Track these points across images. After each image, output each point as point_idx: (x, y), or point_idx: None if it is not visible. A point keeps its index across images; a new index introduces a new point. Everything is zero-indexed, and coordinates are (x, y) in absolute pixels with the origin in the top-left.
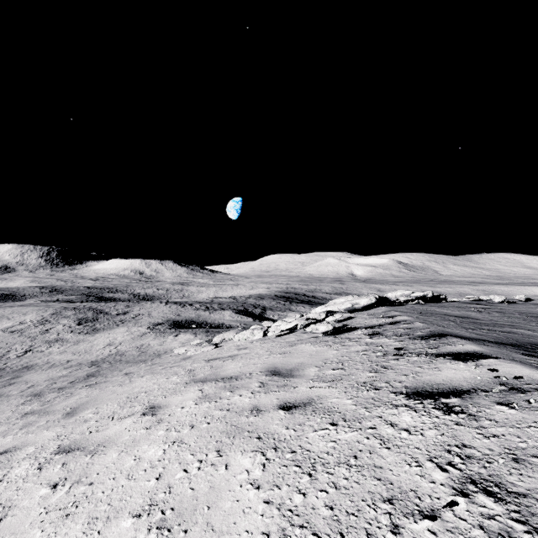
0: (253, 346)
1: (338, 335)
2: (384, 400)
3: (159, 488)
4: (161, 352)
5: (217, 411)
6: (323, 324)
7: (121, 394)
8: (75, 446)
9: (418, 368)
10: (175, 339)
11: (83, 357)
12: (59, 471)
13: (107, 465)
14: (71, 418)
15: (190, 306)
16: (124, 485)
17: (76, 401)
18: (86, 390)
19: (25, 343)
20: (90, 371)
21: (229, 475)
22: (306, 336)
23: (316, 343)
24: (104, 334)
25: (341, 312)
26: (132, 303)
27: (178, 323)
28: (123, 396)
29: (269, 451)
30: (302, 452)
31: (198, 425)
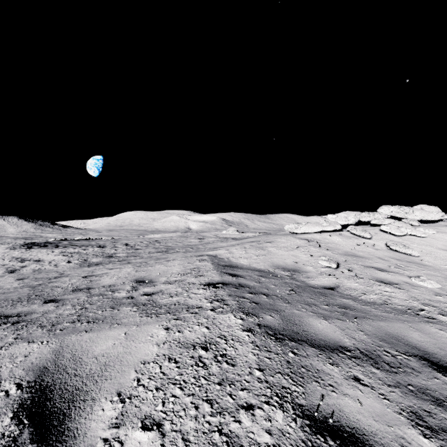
0: None
1: None
2: None
3: None
4: None
5: None
6: None
7: None
8: None
9: None
10: None
11: None
12: None
13: None
14: None
15: None
16: None
17: None
18: None
19: None
20: None
21: None
22: None
23: None
24: None
25: None
26: None
27: None
28: None
29: None
30: None
31: None
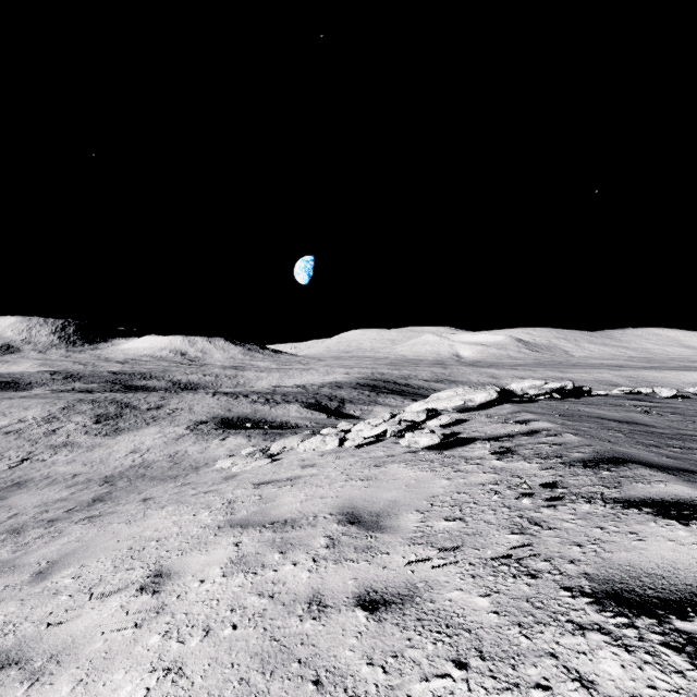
0: (323, 463)
1: (447, 451)
2: (552, 607)
3: None
4: (201, 464)
5: (253, 597)
6: (425, 435)
7: (124, 541)
8: (16, 655)
9: (597, 531)
10: (221, 444)
11: (96, 470)
12: None
13: None
14: (39, 583)
15: (245, 398)
16: None
17: (61, 548)
18: (81, 527)
19: (23, 448)
20: (99, 492)
21: None
22: (399, 449)
23: (415, 463)
24: (129, 436)
25: (448, 410)
26: (169, 394)
27: (228, 421)
28: (126, 544)
29: None
30: None
31: (217, 630)
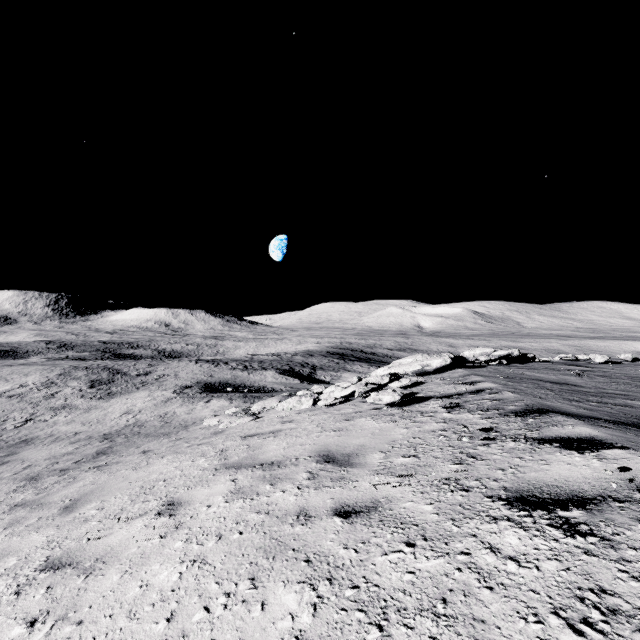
0: (300, 419)
1: (406, 407)
2: (477, 508)
3: (169, 637)
4: (189, 423)
5: (252, 514)
6: (387, 394)
7: (134, 482)
8: (67, 560)
9: (517, 460)
10: (206, 406)
11: (94, 429)
12: (41, 599)
13: (103, 593)
14: (68, 514)
15: (225, 365)
16: (123, 628)
17: (79, 489)
18: (92, 474)
19: (26, 410)
20: (101, 447)
21: (267, 620)
22: (366, 407)
23: (379, 417)
24: (121, 399)
25: (408, 375)
26: (155, 362)
27: (210, 385)
28: (137, 485)
29: (321, 584)
30: (367, 588)
31: (227, 536)
